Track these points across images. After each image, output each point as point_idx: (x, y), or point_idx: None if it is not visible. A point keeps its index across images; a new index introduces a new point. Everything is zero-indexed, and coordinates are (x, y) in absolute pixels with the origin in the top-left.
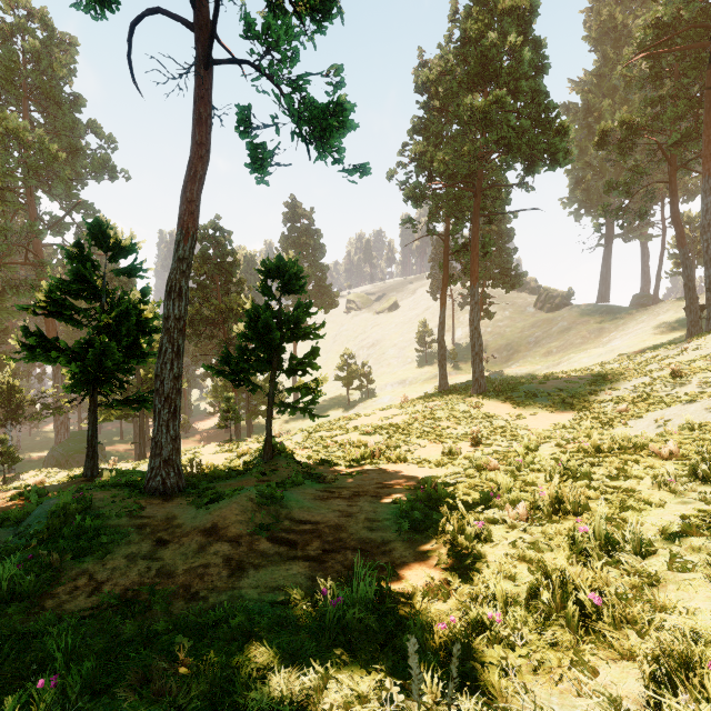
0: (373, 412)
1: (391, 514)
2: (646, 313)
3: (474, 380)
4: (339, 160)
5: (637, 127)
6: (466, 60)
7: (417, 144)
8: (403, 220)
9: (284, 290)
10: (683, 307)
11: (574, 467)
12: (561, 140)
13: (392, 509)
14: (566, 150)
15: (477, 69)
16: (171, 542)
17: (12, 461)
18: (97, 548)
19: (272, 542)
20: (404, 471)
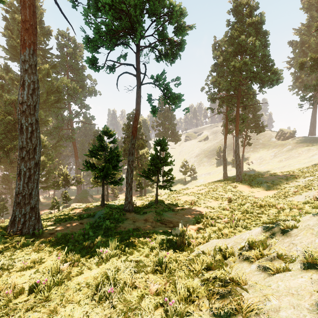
0: (194, 187)
1: (192, 220)
2: None
3: (237, 175)
4: (179, 106)
5: None
6: (232, 45)
7: (213, 77)
8: (207, 108)
9: (161, 149)
10: None
11: (248, 210)
12: (275, 75)
13: (193, 219)
14: (277, 79)
15: (236, 49)
16: (137, 222)
17: (69, 200)
18: (120, 221)
19: (161, 223)
20: (201, 210)
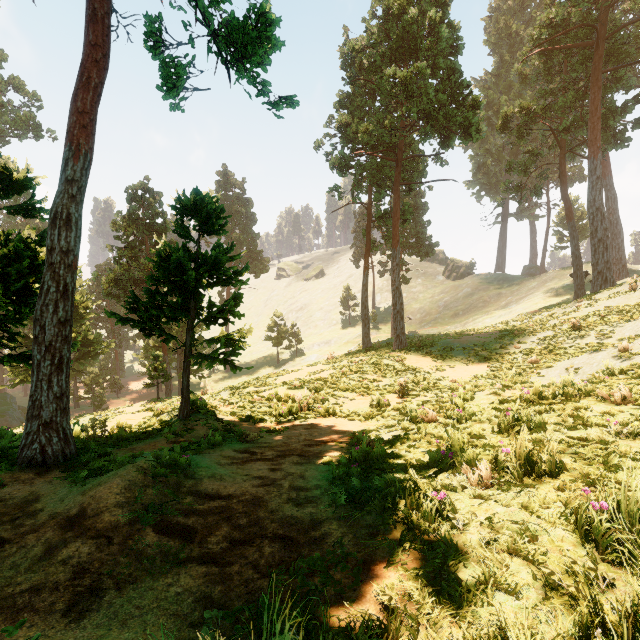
0: (301, 368)
1: (322, 480)
2: (535, 281)
3: (396, 336)
4: (264, 93)
5: (533, 114)
6: (388, 36)
7: (342, 116)
8: (330, 188)
9: (203, 230)
10: (566, 275)
11: (528, 415)
12: (474, 115)
13: (323, 472)
14: (477, 125)
15: (399, 43)
16: (8, 543)
17: None
18: None
19: (160, 533)
20: (334, 425)
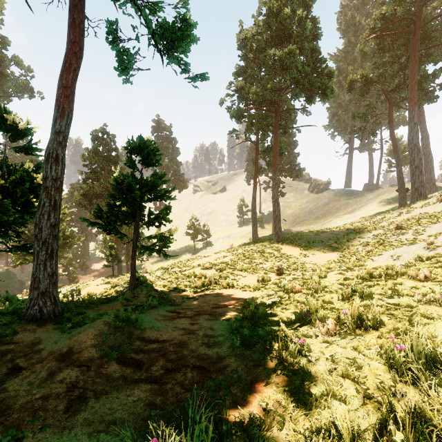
0: (210, 255)
1: (224, 330)
2: (372, 194)
3: (275, 233)
4: (185, 71)
5: (370, 79)
6: (270, 27)
7: (238, 82)
8: (230, 131)
9: (145, 163)
10: (393, 190)
11: (361, 288)
12: (329, 81)
13: (225, 325)
14: (331, 88)
15: (277, 32)
16: (24, 370)
17: None
18: None
19: (120, 364)
20: (232, 294)
